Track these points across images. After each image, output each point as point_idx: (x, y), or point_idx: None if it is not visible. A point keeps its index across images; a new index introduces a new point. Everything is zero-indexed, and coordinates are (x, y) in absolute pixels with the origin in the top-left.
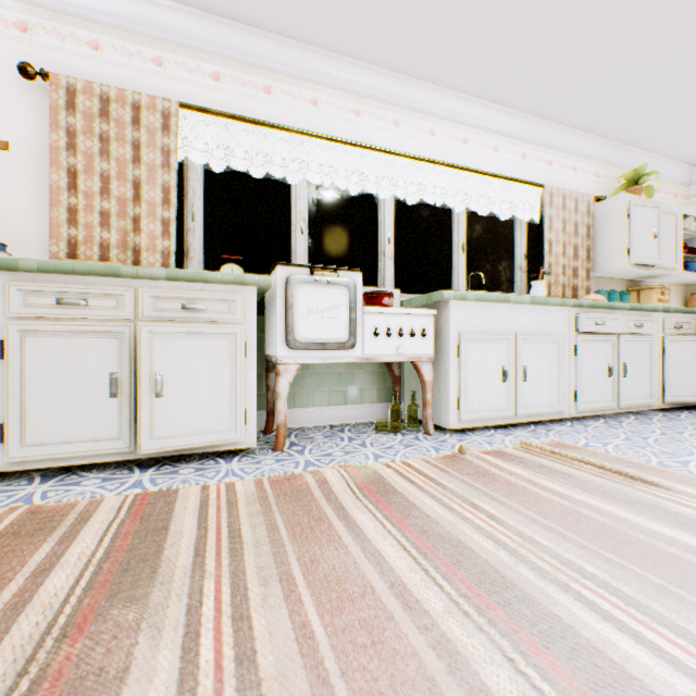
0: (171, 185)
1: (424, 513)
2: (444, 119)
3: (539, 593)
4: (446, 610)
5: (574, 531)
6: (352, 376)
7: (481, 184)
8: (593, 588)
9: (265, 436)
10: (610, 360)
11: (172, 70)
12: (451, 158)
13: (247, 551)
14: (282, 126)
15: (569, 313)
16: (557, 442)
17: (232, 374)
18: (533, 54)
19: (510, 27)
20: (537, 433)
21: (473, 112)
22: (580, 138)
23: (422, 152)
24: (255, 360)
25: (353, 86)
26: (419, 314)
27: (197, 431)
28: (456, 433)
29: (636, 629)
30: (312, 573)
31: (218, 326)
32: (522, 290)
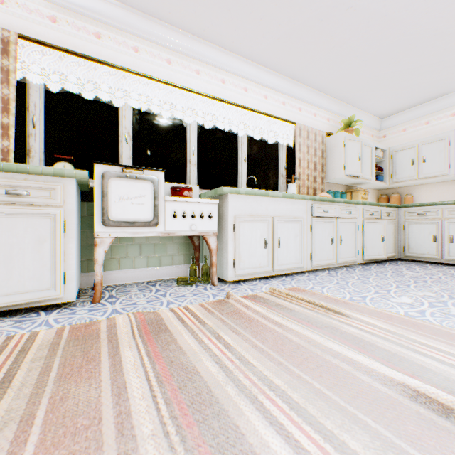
0: (10, 97)
1: (179, 347)
2: (231, 73)
3: (233, 407)
4: (152, 433)
5: (279, 352)
6: (165, 246)
7: (256, 119)
8: (273, 398)
9: (93, 291)
10: (332, 234)
11: (13, 8)
12: (236, 100)
13: (7, 396)
14: (108, 63)
15: (307, 204)
16: (294, 287)
17: (52, 246)
18: (284, 36)
19: (268, 15)
20: (285, 281)
21: (251, 71)
22: (318, 95)
23: (216, 94)
24: (73, 235)
25: (166, 42)
26: (207, 203)
27: (19, 291)
28: (233, 283)
29: (290, 430)
30: (54, 411)
31: (38, 208)
32: (283, 190)
